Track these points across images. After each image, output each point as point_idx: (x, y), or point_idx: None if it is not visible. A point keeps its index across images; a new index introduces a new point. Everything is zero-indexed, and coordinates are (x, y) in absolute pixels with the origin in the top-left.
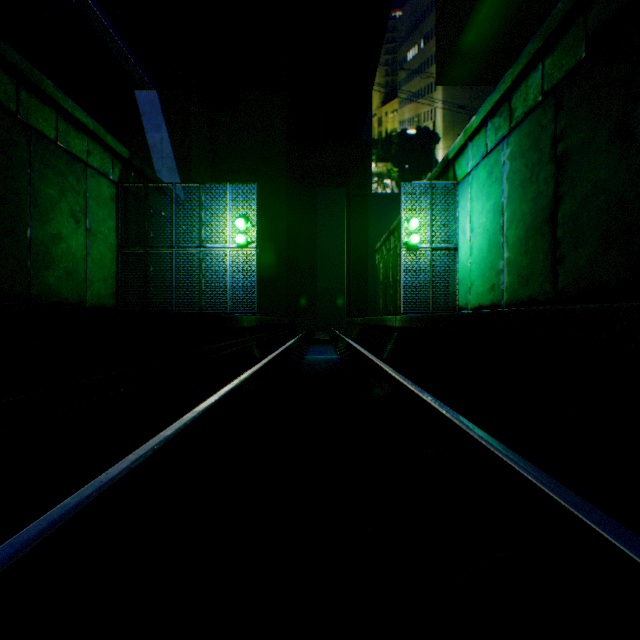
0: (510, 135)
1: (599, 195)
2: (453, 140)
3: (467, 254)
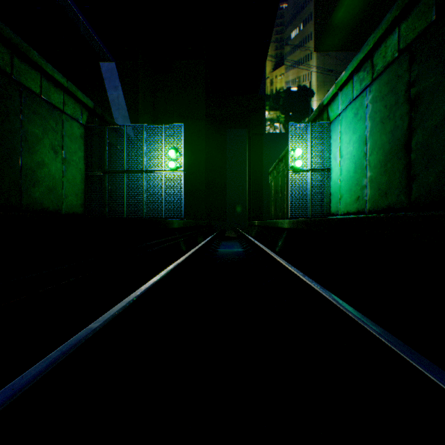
0: (372, 84)
1: None
2: (324, 94)
3: (338, 174)
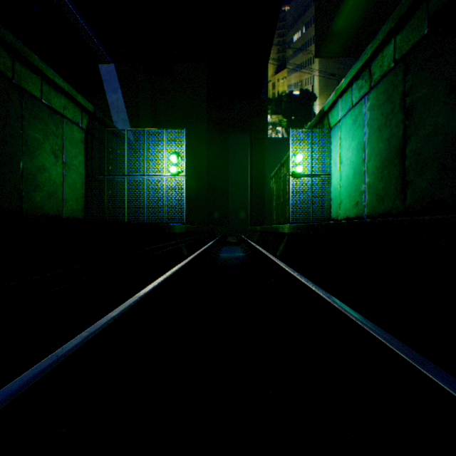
0: (370, 92)
1: (438, 135)
2: (326, 98)
3: (338, 180)
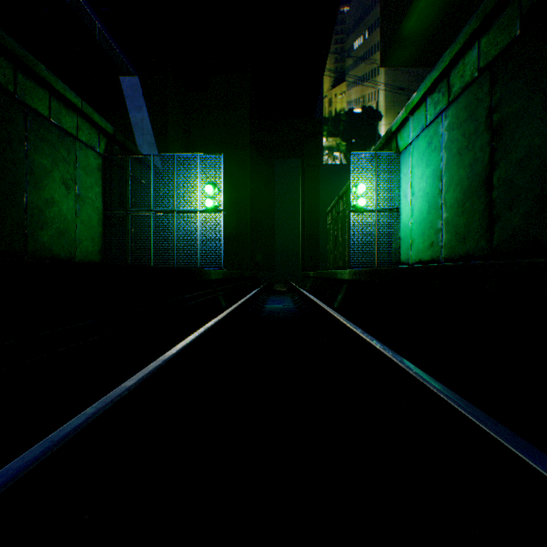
0: (448, 108)
1: (533, 159)
2: (394, 117)
3: (408, 215)
